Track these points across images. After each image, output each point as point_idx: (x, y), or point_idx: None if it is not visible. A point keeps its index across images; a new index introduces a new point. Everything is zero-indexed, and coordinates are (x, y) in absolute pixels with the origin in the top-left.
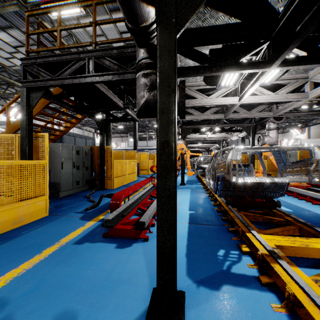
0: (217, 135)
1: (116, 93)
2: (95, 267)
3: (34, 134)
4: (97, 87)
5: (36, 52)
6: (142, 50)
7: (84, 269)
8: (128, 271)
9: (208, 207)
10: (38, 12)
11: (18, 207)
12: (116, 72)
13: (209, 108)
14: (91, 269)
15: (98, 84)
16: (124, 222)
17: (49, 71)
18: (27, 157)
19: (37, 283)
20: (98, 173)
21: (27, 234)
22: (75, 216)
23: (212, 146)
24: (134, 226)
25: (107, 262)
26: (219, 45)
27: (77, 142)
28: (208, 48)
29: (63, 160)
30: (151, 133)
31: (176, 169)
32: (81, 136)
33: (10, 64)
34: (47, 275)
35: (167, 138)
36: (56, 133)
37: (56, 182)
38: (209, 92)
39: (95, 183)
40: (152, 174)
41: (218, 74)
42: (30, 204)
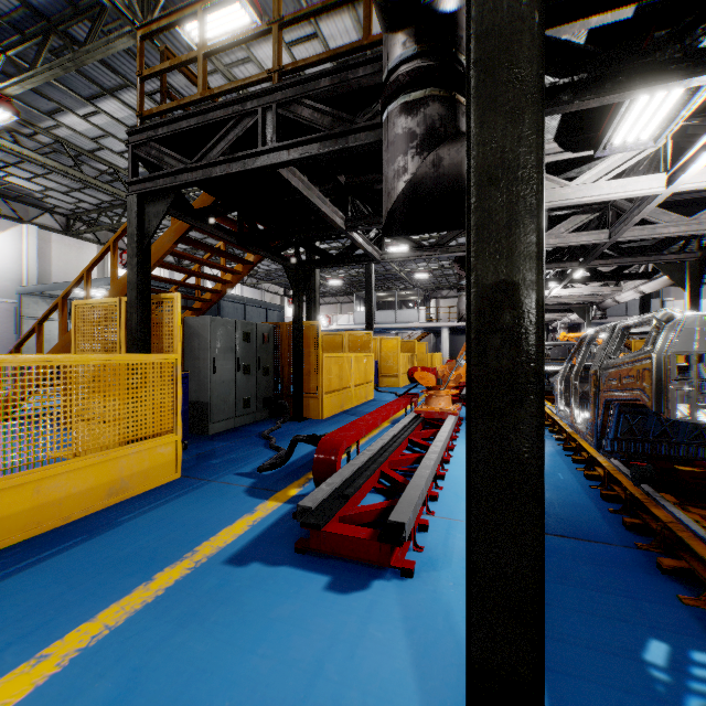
0: (578, 289)
1: (329, 193)
2: (271, 649)
3: (154, 296)
4: (284, 177)
5: (157, 114)
6: (400, 38)
7: (243, 652)
8: (361, 681)
9: (571, 483)
10: (161, 25)
11: (117, 459)
12: (327, 134)
13: (562, 218)
14: (261, 653)
15: (287, 170)
16: (349, 513)
17: (185, 156)
18: (138, 348)
19: (125, 680)
20: (289, 383)
21: (130, 524)
22: (235, 485)
23: (557, 318)
24: (374, 531)
25: (303, 636)
26: (624, 10)
27: (248, 316)
28: (586, 29)
29: (217, 354)
30: (405, 292)
31: (543, 389)
32: (257, 302)
33: (126, 165)
34: (152, 655)
35: (510, 272)
36: (204, 297)
37: (203, 401)
38: (568, 172)
39: (282, 405)
40: (408, 387)
41: (619, 100)
42: (142, 451)
